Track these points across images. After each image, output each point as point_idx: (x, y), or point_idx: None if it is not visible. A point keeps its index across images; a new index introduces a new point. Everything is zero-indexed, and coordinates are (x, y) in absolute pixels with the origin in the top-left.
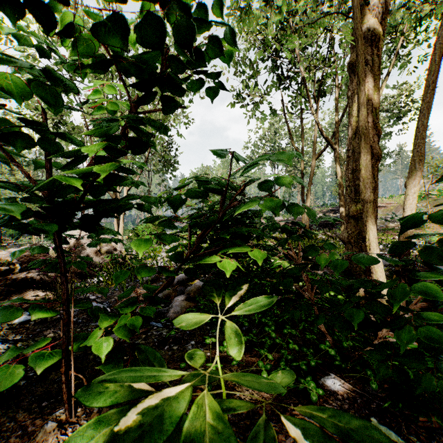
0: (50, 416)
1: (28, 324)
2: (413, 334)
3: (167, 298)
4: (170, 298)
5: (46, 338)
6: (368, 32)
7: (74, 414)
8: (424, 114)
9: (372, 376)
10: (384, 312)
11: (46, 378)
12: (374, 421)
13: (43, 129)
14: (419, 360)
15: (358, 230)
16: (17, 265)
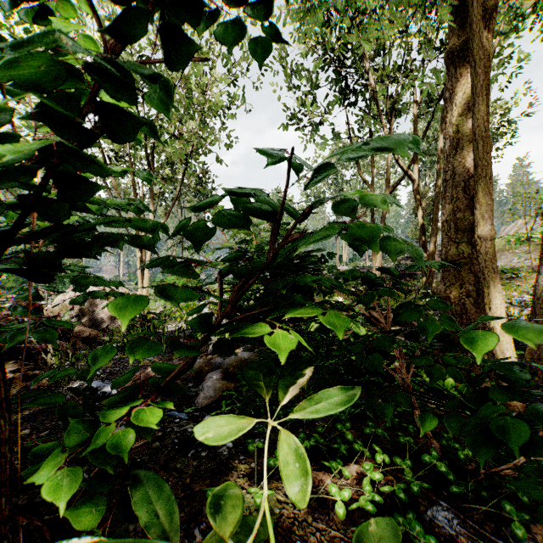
0: None
1: None
2: None
3: (198, 374)
4: (202, 374)
5: None
6: None
7: None
8: None
9: (514, 513)
10: None
11: None
12: None
13: None
14: None
15: (460, 281)
16: None
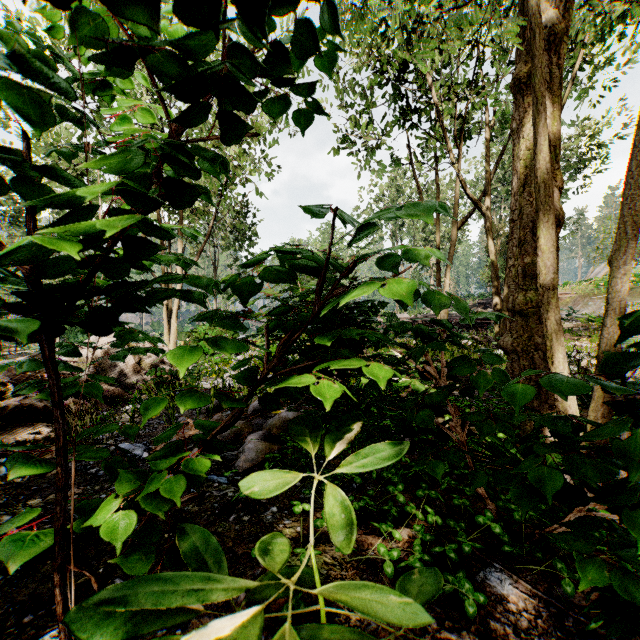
0: None
1: (21, 479)
2: None
3: (237, 436)
4: (242, 436)
5: (31, 509)
6: (544, 29)
7: (74, 638)
8: None
9: (565, 571)
10: (597, 474)
11: (36, 572)
12: None
13: (1, 153)
14: None
15: (529, 332)
16: (10, 386)
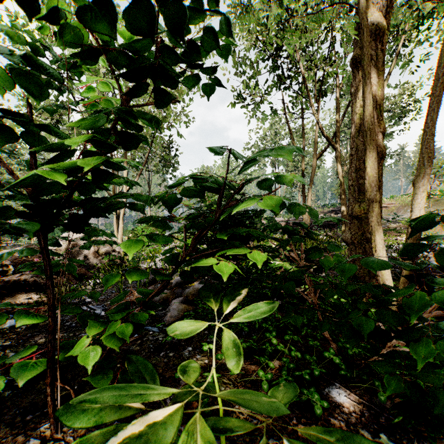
0: (33, 431)
1: (20, 329)
2: (431, 347)
3: (165, 301)
4: (168, 301)
5: (31, 346)
6: (372, 26)
7: (60, 429)
8: (433, 109)
9: (380, 387)
10: (396, 321)
11: (33, 388)
12: (384, 438)
13: (18, 118)
14: (435, 373)
15: (362, 230)
16: (11, 267)
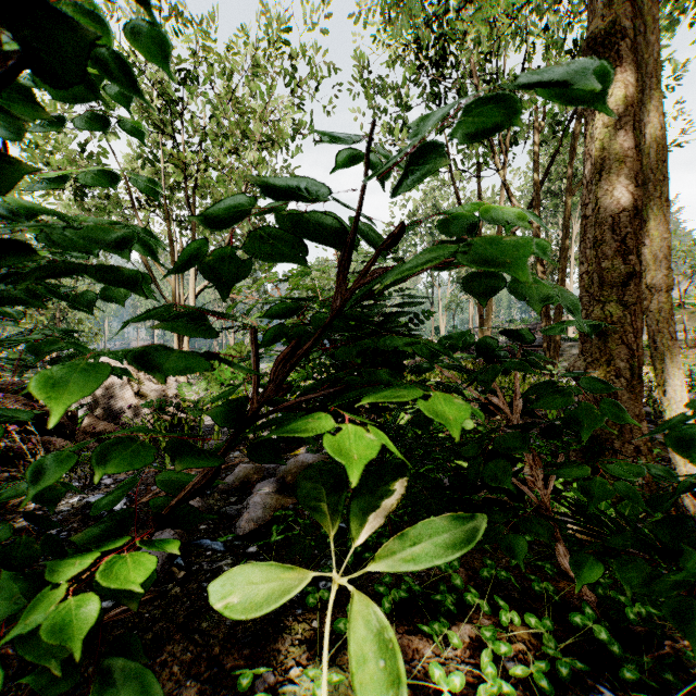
0: None
1: None
2: None
3: (245, 484)
4: (249, 485)
5: None
6: None
7: None
8: None
9: None
10: None
11: None
12: None
13: None
14: None
15: (608, 355)
16: None
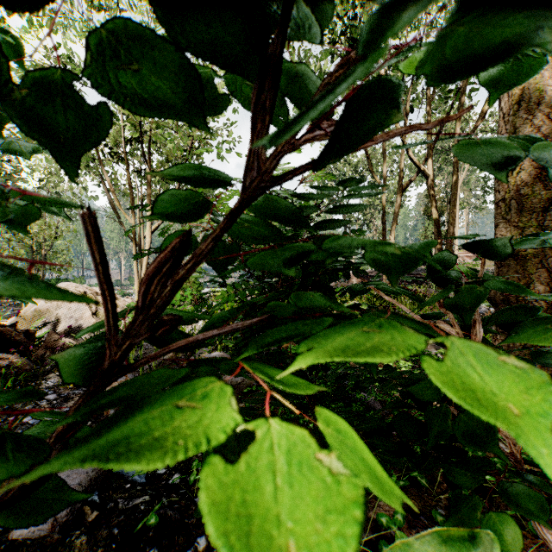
0: None
1: None
2: None
3: None
4: None
5: None
6: None
7: None
8: None
9: None
10: None
11: None
12: None
13: None
14: None
15: (526, 278)
16: None
